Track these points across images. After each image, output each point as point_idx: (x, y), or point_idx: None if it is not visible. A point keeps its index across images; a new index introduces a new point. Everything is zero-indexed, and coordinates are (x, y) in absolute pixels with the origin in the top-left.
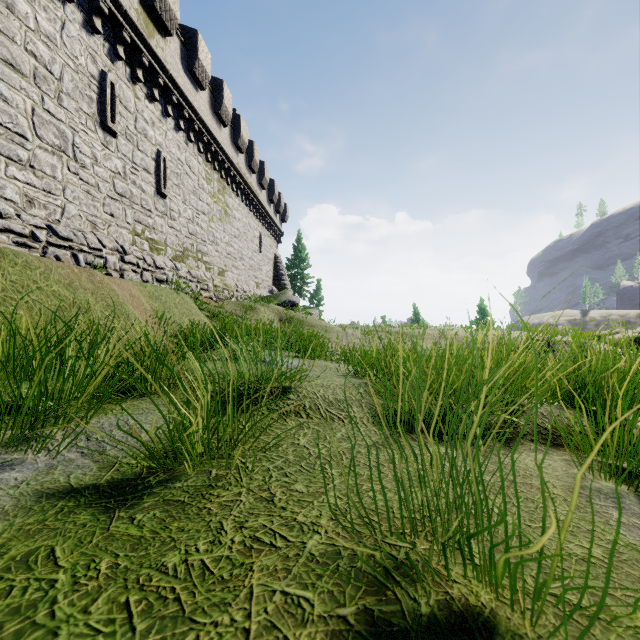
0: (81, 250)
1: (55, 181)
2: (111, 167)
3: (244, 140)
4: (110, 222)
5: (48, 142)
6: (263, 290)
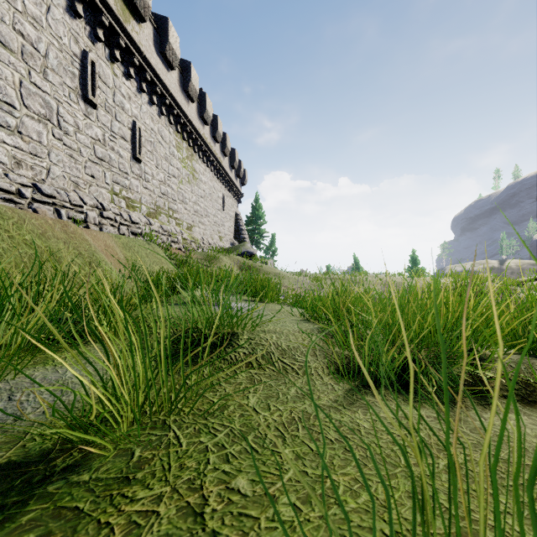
0: (63, 206)
1: (41, 145)
2: (92, 135)
3: (209, 114)
4: (91, 182)
5: (34, 111)
6: (226, 243)
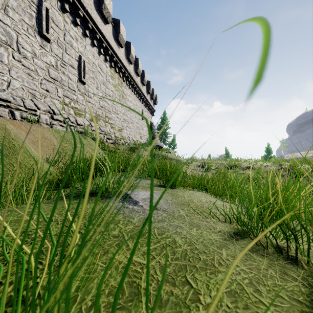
0: (18, 109)
1: (2, 64)
2: (46, 61)
3: (133, 56)
4: (46, 95)
5: None
6: (144, 140)
